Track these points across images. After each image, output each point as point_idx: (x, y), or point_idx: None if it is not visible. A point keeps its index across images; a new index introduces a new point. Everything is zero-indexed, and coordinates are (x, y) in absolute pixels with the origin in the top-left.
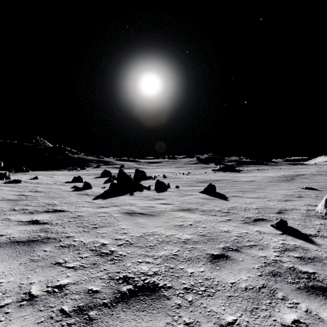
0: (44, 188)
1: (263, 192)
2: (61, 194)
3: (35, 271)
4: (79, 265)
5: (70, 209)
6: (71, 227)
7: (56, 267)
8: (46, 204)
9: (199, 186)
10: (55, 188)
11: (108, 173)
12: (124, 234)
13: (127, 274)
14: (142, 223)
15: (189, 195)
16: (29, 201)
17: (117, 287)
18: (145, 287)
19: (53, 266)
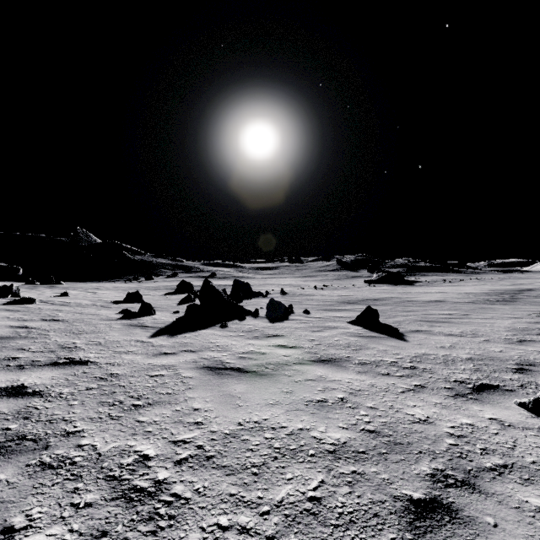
0: (70, 314)
1: (469, 324)
2: (95, 326)
3: None
4: (60, 539)
5: (100, 358)
6: (87, 405)
7: None
8: (58, 347)
9: (345, 310)
10: (89, 314)
11: (188, 287)
12: (197, 427)
13: None
14: (238, 395)
15: (329, 329)
16: (30, 339)
17: None
18: None
19: None
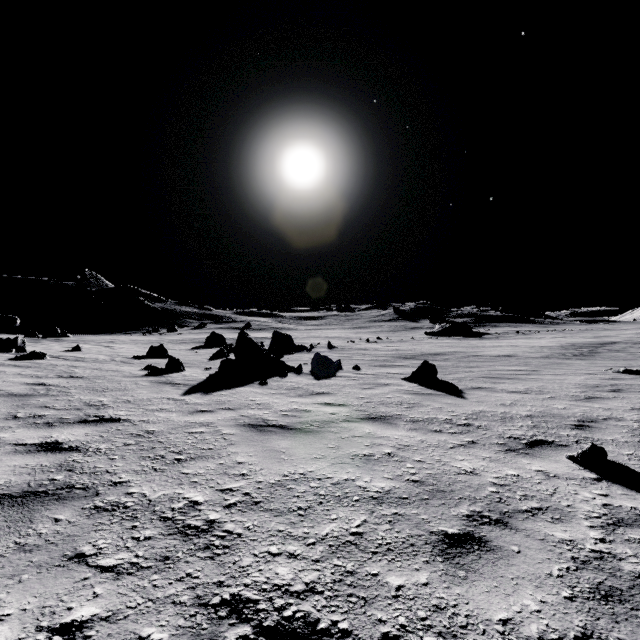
0: (89, 370)
1: (537, 380)
2: (120, 383)
3: (20, 580)
4: (128, 562)
5: (132, 415)
6: (128, 459)
7: (72, 569)
8: (84, 405)
9: (401, 366)
10: (110, 370)
11: (219, 340)
12: (242, 478)
13: (241, 590)
14: (282, 450)
15: (381, 386)
16: (51, 397)
17: (214, 632)
18: (283, 633)
19: (67, 564)
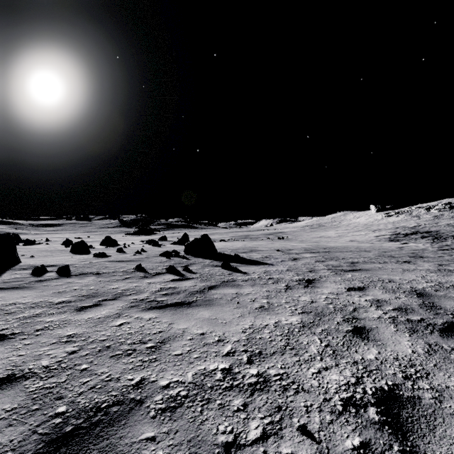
0: None
1: None
2: None
3: None
4: None
5: None
6: None
7: None
8: None
9: None
10: None
11: None
12: None
13: None
14: None
15: (47, 246)
16: None
17: None
18: None
19: None
